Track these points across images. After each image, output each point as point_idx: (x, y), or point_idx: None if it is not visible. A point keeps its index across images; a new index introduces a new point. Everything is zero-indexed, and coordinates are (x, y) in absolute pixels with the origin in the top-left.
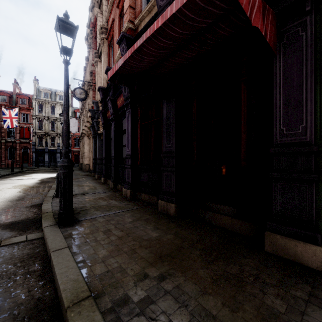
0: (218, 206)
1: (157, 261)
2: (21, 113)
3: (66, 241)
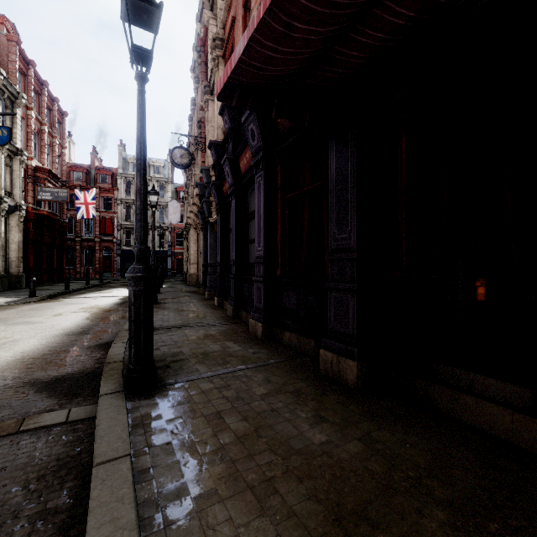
0: (467, 375)
1: (333, 533)
2: (101, 197)
3: (130, 436)
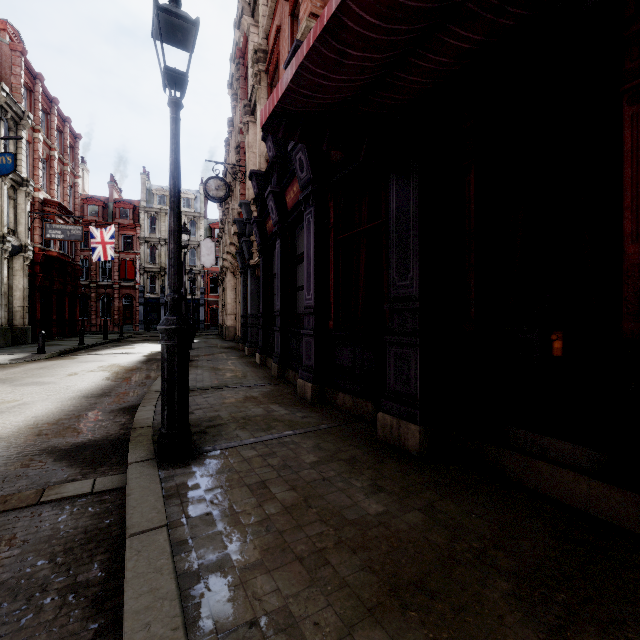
0: (541, 439)
1: (388, 603)
2: (121, 235)
3: (165, 506)
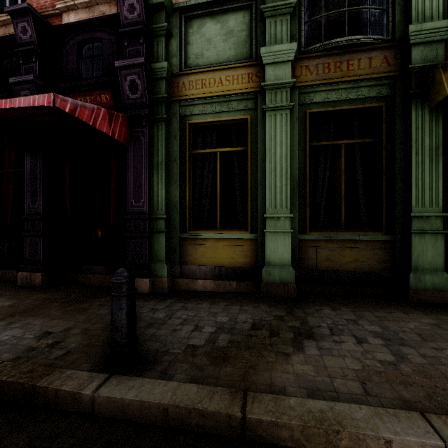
0: (92, 267)
1: (7, 317)
2: None
3: None
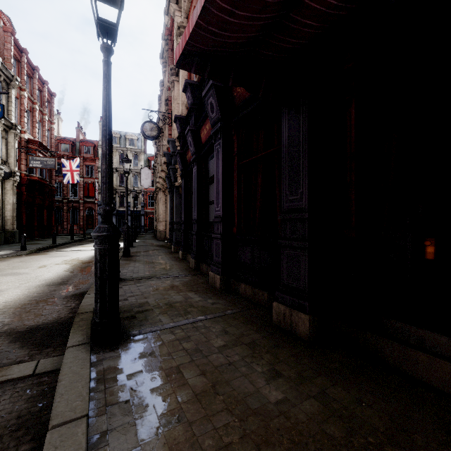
0: (417, 331)
1: None
2: (85, 165)
3: (90, 392)
